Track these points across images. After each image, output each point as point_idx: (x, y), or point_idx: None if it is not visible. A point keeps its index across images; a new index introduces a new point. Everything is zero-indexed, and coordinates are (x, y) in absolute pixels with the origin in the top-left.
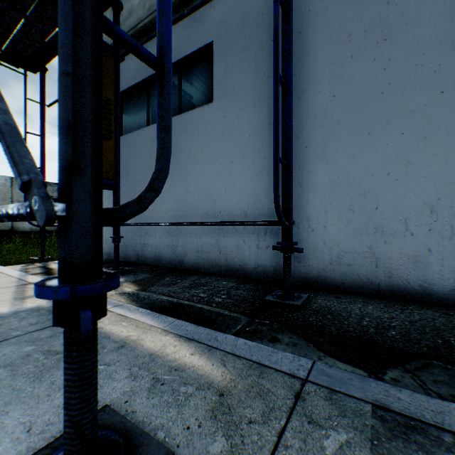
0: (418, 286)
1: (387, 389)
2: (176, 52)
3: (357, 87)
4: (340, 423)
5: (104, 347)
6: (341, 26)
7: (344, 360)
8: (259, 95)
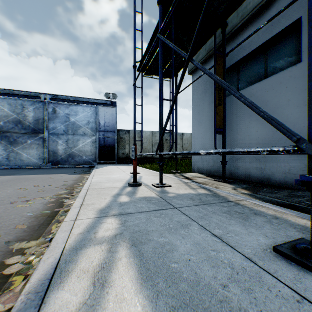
0: None
1: None
2: (263, 36)
3: None
4: None
5: (265, 216)
6: None
7: None
8: None
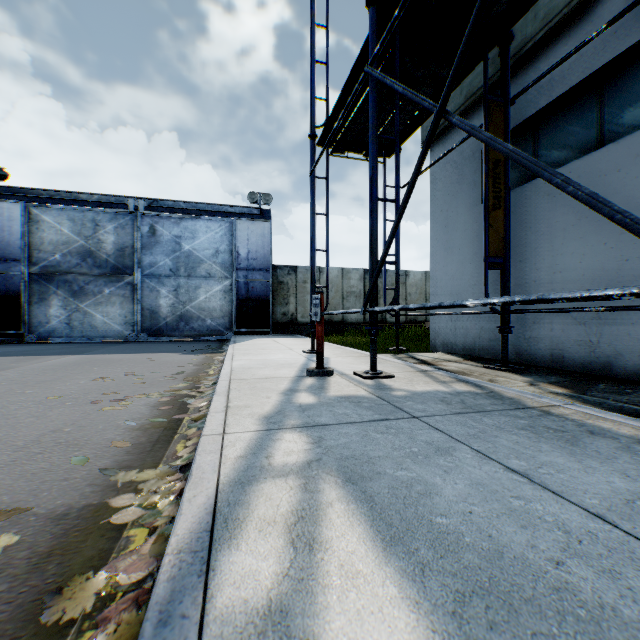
0: None
1: None
2: (596, 57)
3: None
4: None
5: (615, 438)
6: None
7: None
8: None
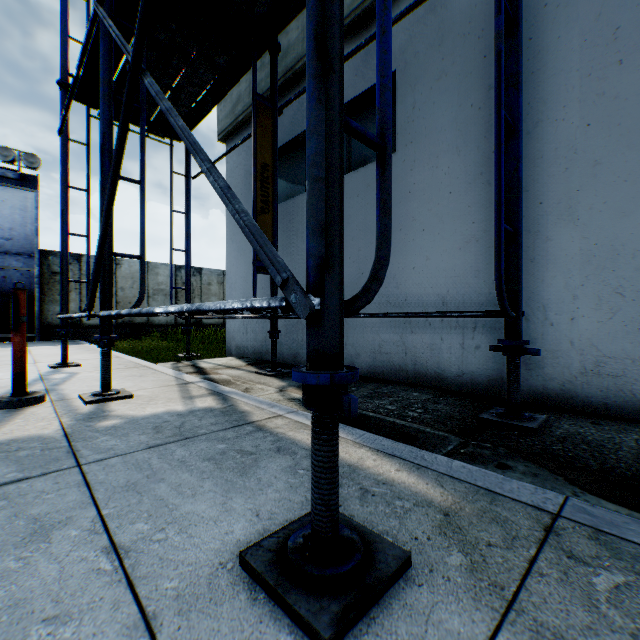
0: None
1: None
2: (345, 92)
3: (629, 106)
4: (612, 564)
5: (295, 453)
6: (600, 19)
7: (613, 500)
8: (465, 136)
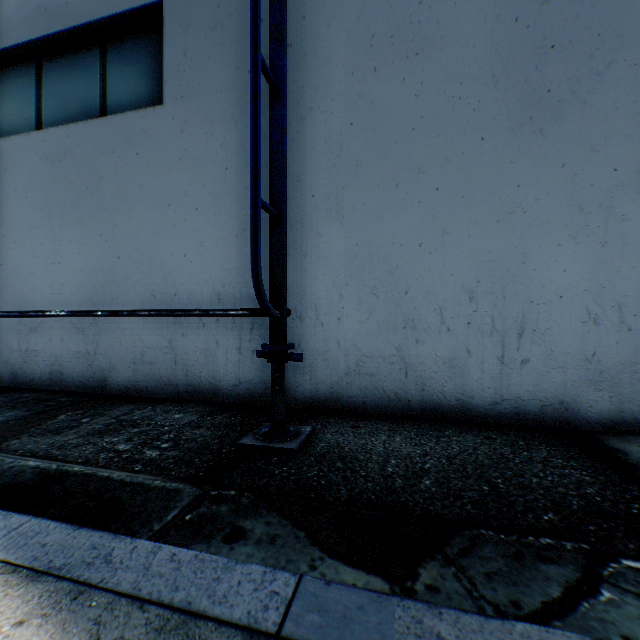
0: (456, 401)
1: (420, 619)
2: (95, 5)
3: (382, 115)
4: None
5: None
6: (362, 22)
7: (354, 559)
8: (242, 105)
